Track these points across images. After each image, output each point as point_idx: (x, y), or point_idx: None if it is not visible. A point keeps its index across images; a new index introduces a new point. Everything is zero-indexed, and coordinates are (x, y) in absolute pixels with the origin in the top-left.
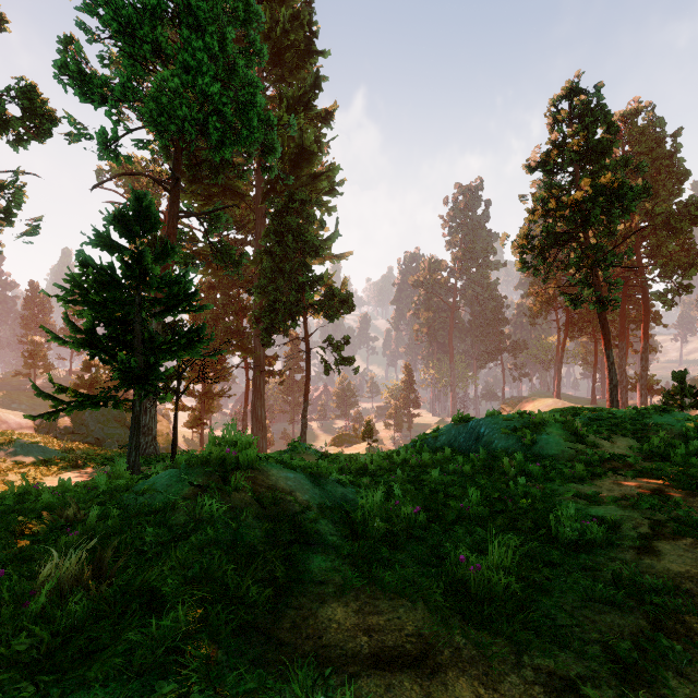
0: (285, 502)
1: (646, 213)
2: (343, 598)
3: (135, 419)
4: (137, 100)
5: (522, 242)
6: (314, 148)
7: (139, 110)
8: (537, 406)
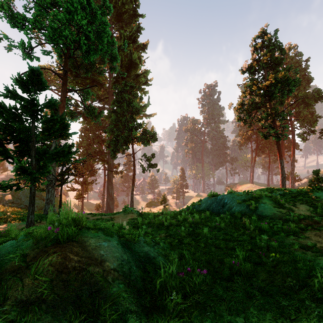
0: (92, 275)
1: (294, 96)
2: None
3: (31, 196)
4: (44, 29)
5: (240, 107)
6: (137, 61)
7: (44, 34)
8: (243, 187)
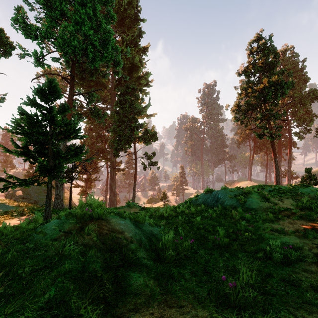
0: (118, 238)
1: (290, 96)
2: (149, 307)
3: (49, 191)
4: (53, 38)
5: (236, 108)
6: (139, 64)
7: (54, 43)
8: (241, 184)
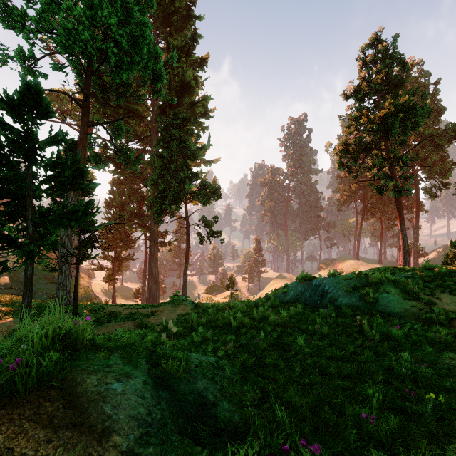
0: None
1: (418, 134)
2: None
3: (27, 282)
4: (54, 33)
5: (342, 148)
6: (193, 83)
7: (54, 39)
8: (344, 265)
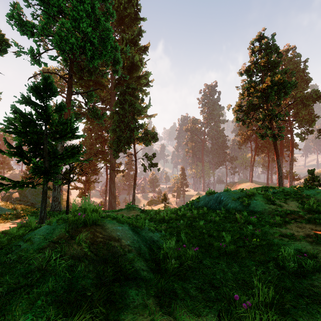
0: (113, 247)
1: (292, 97)
2: None
3: (44, 193)
4: (50, 36)
5: (238, 108)
6: (139, 64)
7: (51, 40)
8: (242, 186)
